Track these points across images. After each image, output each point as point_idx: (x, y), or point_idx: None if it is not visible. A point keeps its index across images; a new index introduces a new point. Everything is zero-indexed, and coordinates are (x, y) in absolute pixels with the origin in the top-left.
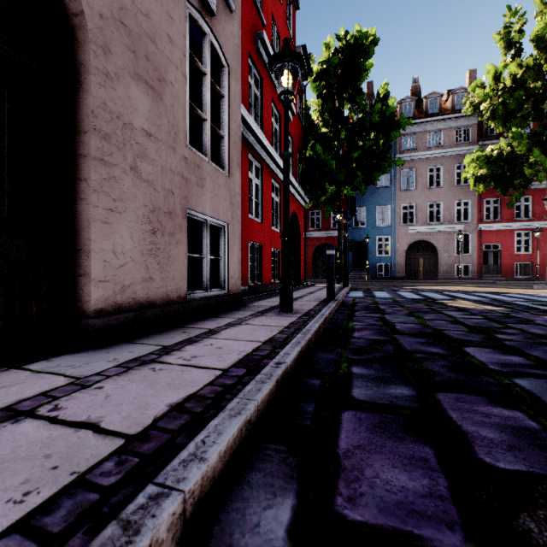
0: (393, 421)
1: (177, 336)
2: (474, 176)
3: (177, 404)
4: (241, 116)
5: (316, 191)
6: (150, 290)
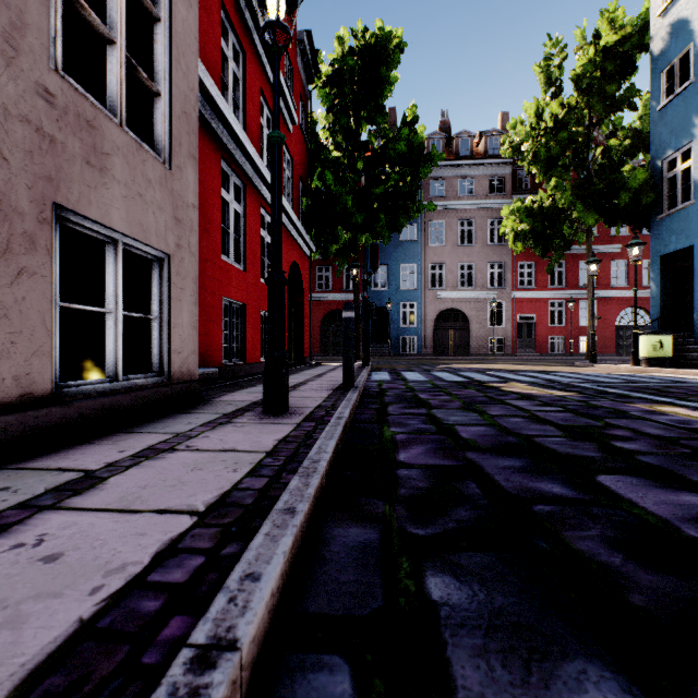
0: None
1: None
2: (514, 231)
3: None
4: (207, 93)
5: (326, 238)
6: None
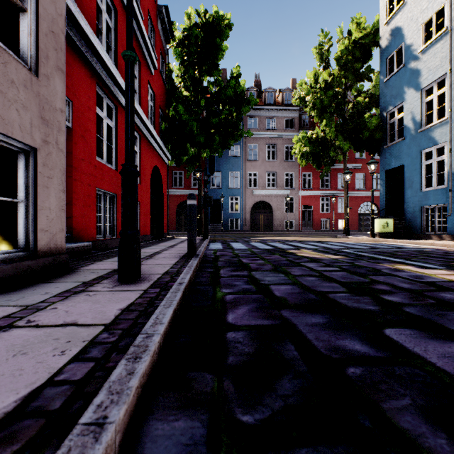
0: None
1: None
2: (301, 152)
3: None
4: (82, 30)
5: (179, 151)
6: None
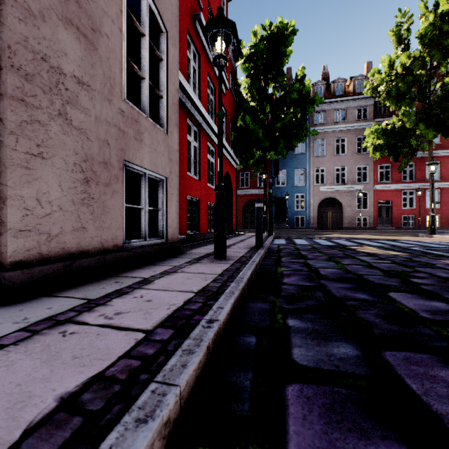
0: (348, 400)
1: (108, 287)
2: (373, 145)
3: (71, 395)
4: (180, 84)
5: (246, 156)
6: (83, 239)
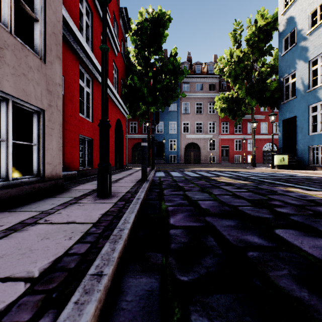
0: None
1: None
2: (220, 108)
3: None
4: (70, 29)
5: (134, 108)
6: None
